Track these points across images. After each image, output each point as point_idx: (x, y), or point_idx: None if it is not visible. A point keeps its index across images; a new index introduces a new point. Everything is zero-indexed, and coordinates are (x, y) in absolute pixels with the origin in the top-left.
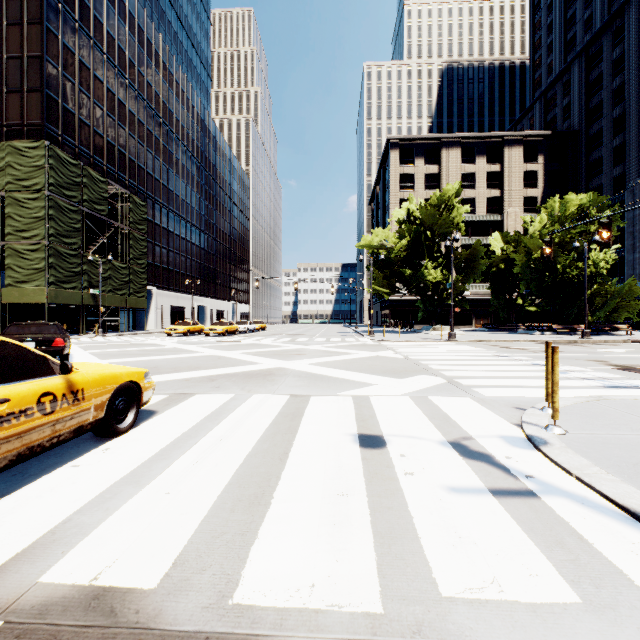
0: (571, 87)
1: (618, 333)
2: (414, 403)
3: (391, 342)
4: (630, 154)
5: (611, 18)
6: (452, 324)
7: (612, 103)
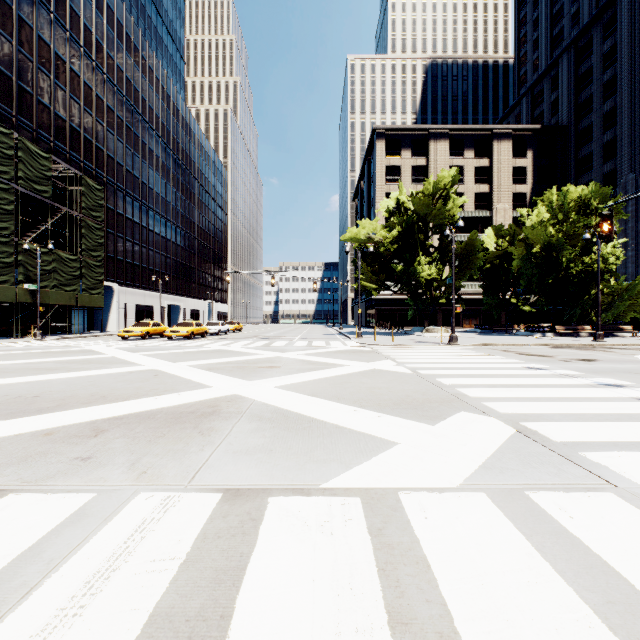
0: (559, 81)
1: (623, 335)
2: (516, 528)
3: (384, 347)
4: (622, 149)
5: (602, 9)
6: (453, 325)
7: (603, 97)
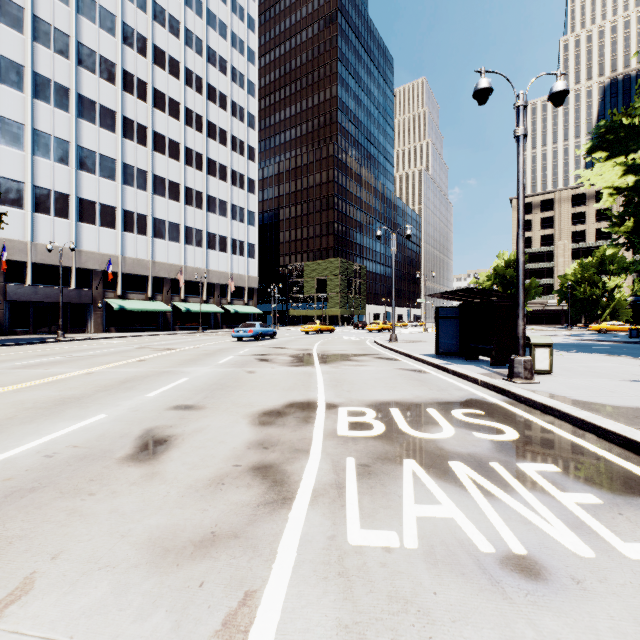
0: None
1: None
2: None
3: None
4: None
5: None
6: None
7: None
